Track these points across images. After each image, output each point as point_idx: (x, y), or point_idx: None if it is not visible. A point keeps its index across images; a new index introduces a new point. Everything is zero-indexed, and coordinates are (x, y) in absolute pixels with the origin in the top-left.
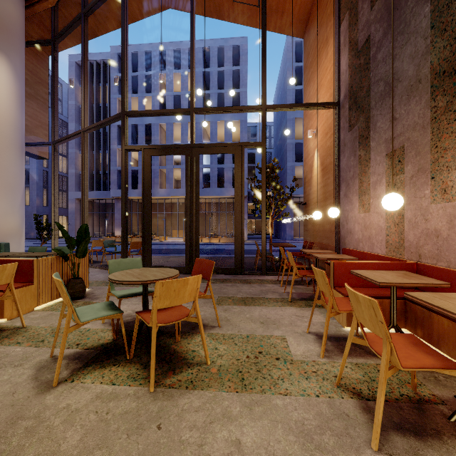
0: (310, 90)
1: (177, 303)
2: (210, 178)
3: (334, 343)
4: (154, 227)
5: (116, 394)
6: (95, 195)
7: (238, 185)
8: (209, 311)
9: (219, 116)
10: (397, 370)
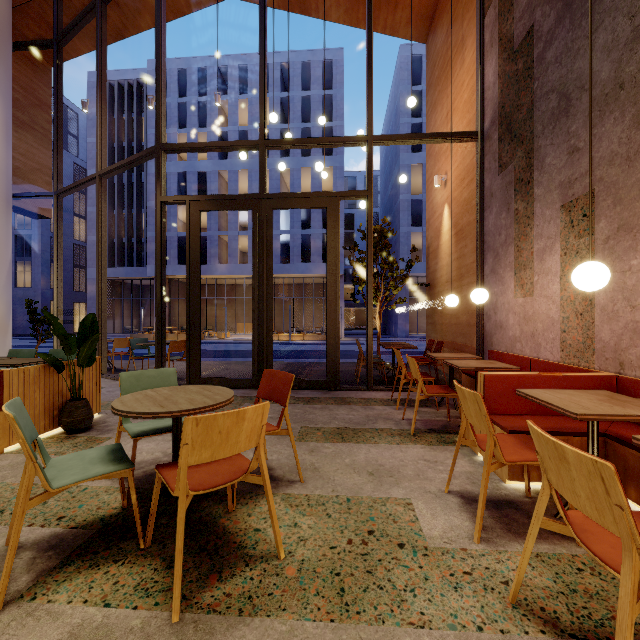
0: (436, 118)
1: (226, 454)
2: (291, 249)
3: (493, 513)
4: (210, 319)
5: (108, 628)
6: (125, 273)
7: (331, 256)
8: (286, 453)
9: (303, 161)
10: None
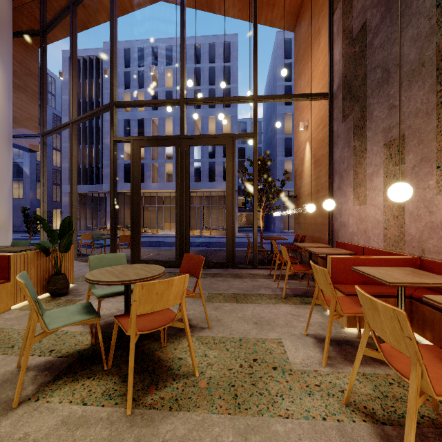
0: (301, 83)
1: (160, 308)
2: (201, 172)
3: (336, 348)
4: (146, 220)
5: (86, 418)
6: (88, 189)
7: (229, 177)
8: (199, 310)
9: (210, 111)
10: (427, 396)
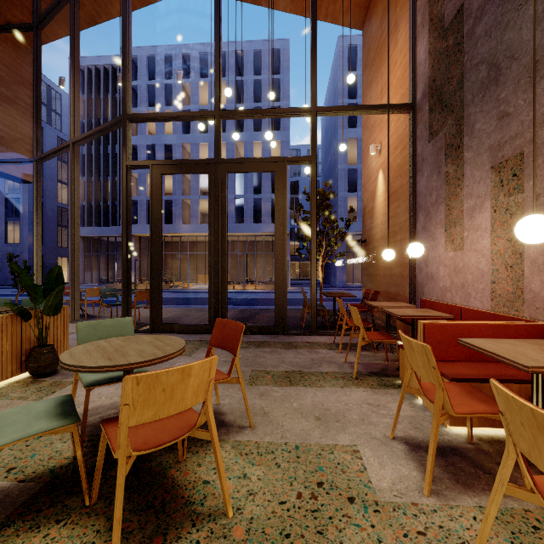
0: (371, 95)
1: (171, 412)
2: (244, 211)
3: (439, 461)
4: (175, 271)
5: None
6: (102, 231)
7: (279, 214)
8: (238, 397)
9: (255, 135)
10: None
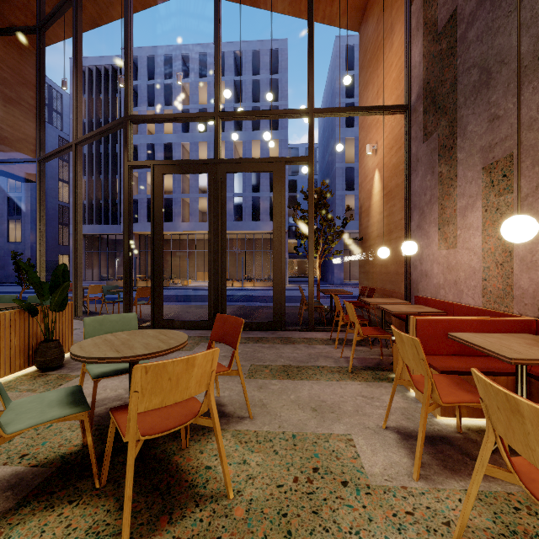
0: (368, 96)
1: (176, 400)
2: (243, 209)
3: (429, 449)
4: (175, 269)
5: None
6: (102, 229)
7: (277, 213)
8: (237, 390)
9: (253, 134)
10: None
